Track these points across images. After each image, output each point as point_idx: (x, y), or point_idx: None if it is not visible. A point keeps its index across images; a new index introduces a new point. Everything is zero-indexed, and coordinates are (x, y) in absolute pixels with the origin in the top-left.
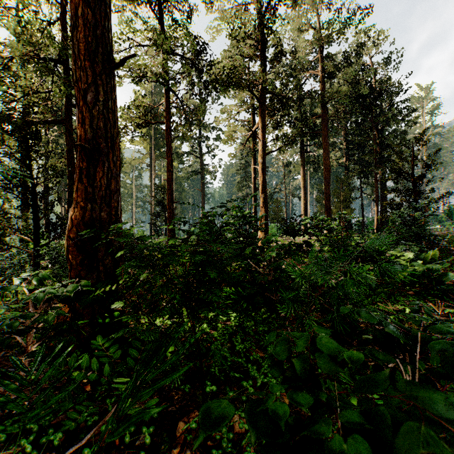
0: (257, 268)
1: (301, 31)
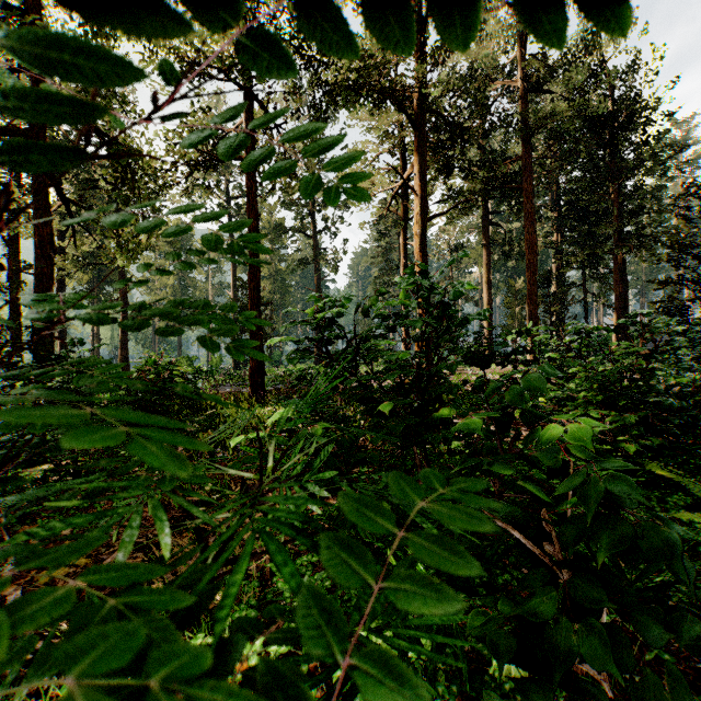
0: (516, 533)
1: (487, 12)
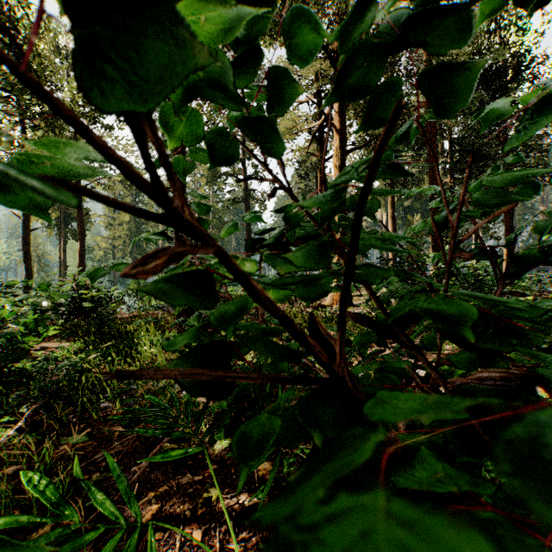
0: None
1: None
